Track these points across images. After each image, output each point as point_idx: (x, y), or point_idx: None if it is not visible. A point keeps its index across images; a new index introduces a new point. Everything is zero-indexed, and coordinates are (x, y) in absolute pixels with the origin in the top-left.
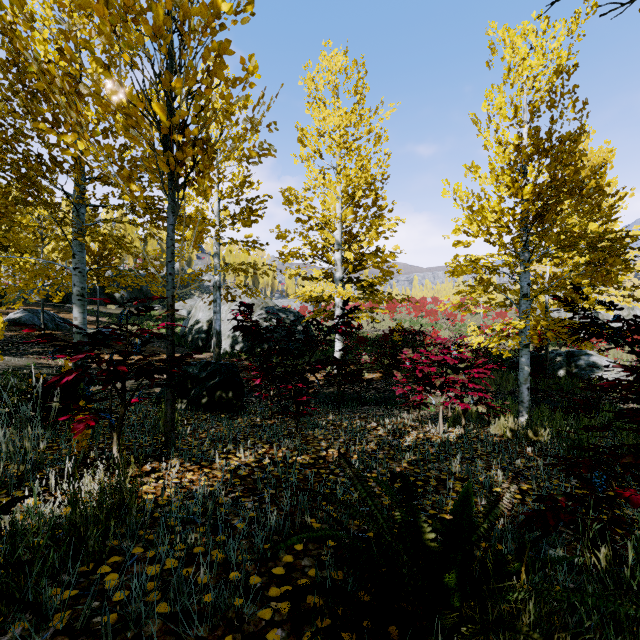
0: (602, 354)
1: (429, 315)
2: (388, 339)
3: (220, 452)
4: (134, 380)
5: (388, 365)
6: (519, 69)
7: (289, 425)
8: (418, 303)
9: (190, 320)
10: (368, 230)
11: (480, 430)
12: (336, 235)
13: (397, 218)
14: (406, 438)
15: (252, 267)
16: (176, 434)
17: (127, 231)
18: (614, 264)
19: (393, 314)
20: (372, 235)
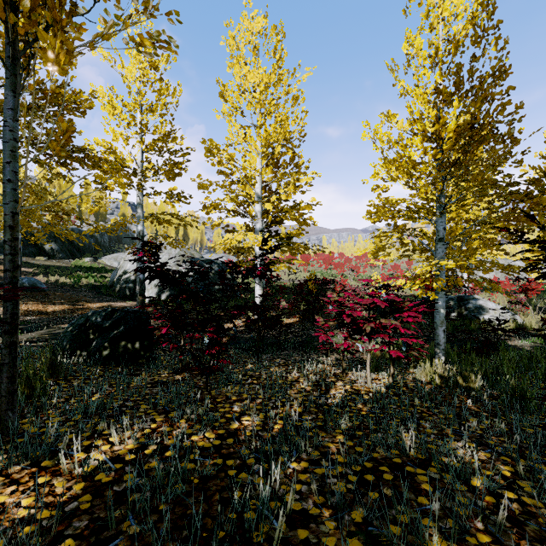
0: (510, 296)
1: (337, 267)
2: (303, 287)
3: (86, 435)
4: (45, 330)
5: (305, 310)
6: (439, 10)
7: (199, 380)
8: (327, 257)
9: (118, 271)
10: (286, 184)
11: (403, 375)
12: (256, 188)
13: (313, 172)
14: (333, 392)
15: (176, 218)
16: (41, 404)
17: (61, 189)
18: (539, 202)
19: (307, 266)
20: (290, 188)
